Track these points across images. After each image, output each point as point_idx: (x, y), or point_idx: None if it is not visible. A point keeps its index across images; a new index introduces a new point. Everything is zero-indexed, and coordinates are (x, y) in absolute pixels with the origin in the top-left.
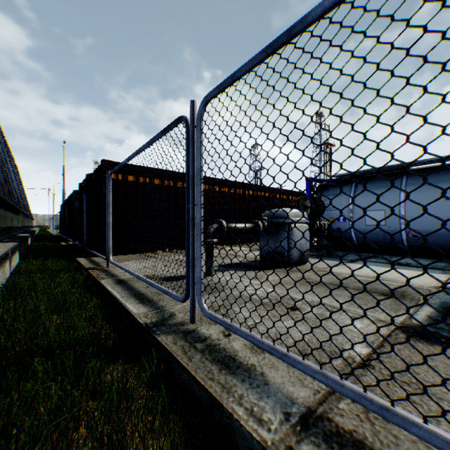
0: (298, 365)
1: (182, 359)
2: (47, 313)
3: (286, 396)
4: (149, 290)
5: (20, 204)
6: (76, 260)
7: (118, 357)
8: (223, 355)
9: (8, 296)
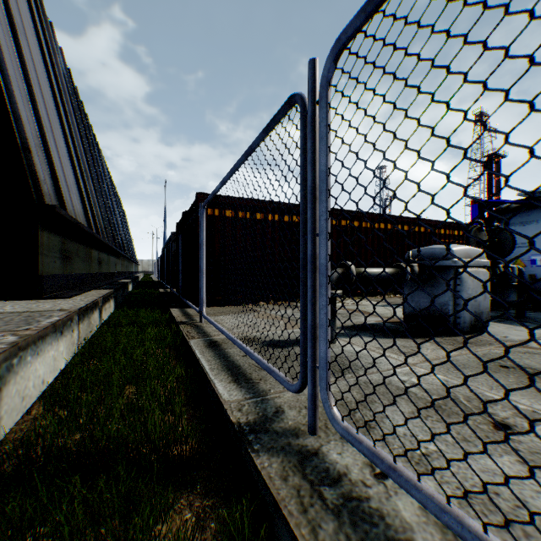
0: None
1: (299, 528)
2: (120, 384)
3: None
4: (247, 361)
5: (124, 248)
6: (170, 311)
7: (195, 479)
8: (381, 534)
9: (88, 354)
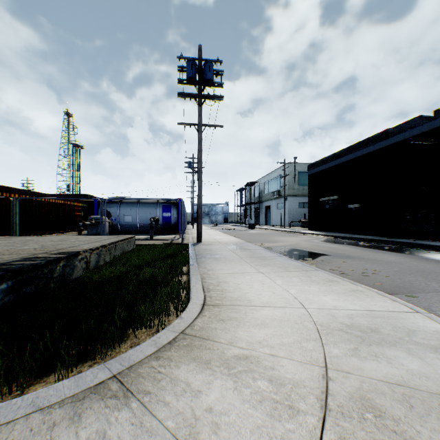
0: None
1: None
2: None
3: None
4: None
5: None
6: None
7: None
8: None
9: None
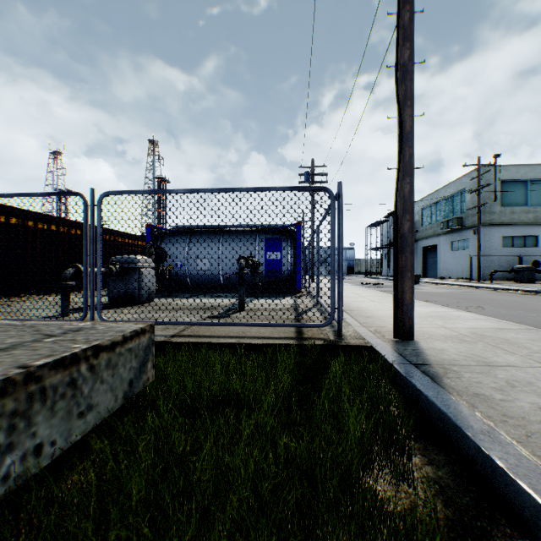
0: (168, 323)
1: None
2: None
3: (164, 335)
4: None
5: None
6: None
7: None
8: None
9: None
